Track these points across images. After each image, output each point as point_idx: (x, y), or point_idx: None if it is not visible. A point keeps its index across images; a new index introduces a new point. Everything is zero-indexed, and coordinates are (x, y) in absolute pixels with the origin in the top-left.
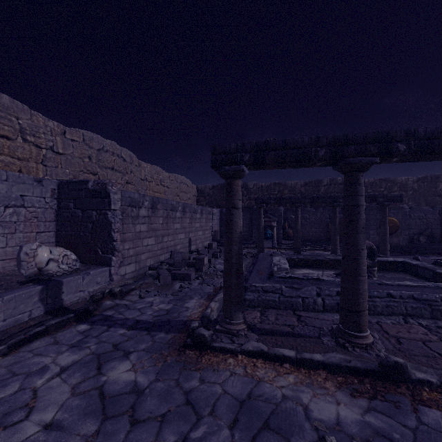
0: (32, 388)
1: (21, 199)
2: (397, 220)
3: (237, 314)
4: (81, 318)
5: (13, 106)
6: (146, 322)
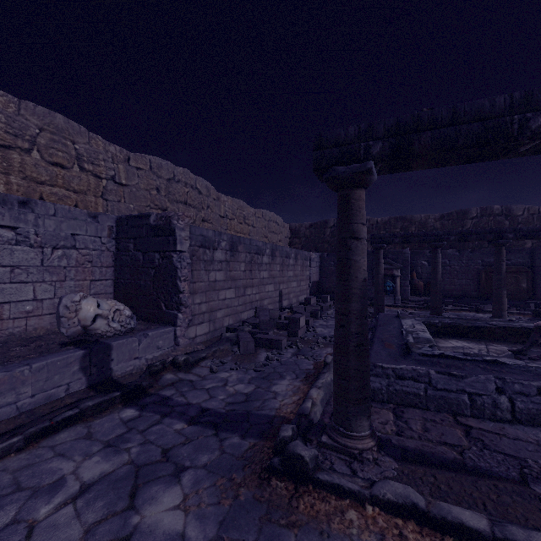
0: (29, 522)
1: (73, 238)
2: None
3: (360, 421)
4: (130, 398)
5: (68, 127)
6: (215, 412)
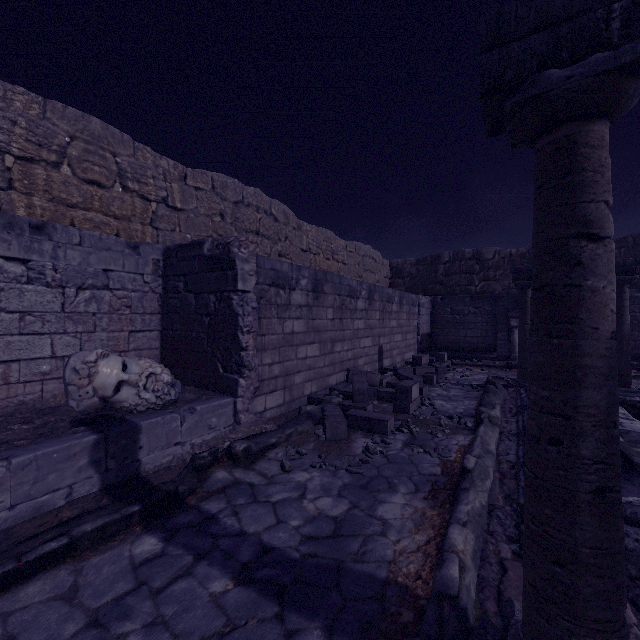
0: None
1: (105, 276)
2: None
3: None
4: (157, 514)
5: (107, 134)
6: (282, 557)
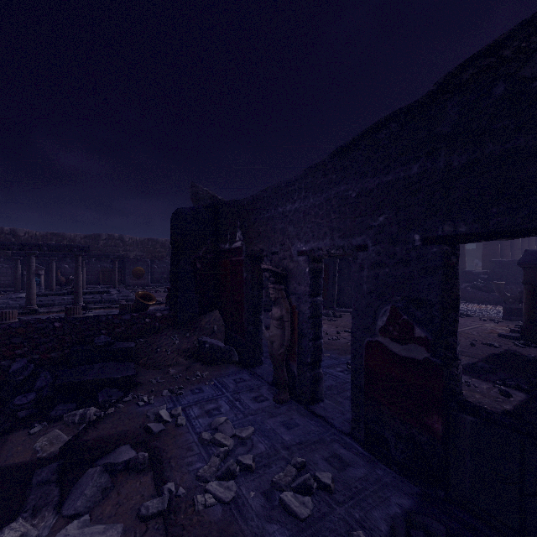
0: None
1: None
2: (144, 269)
3: None
4: None
5: None
6: None
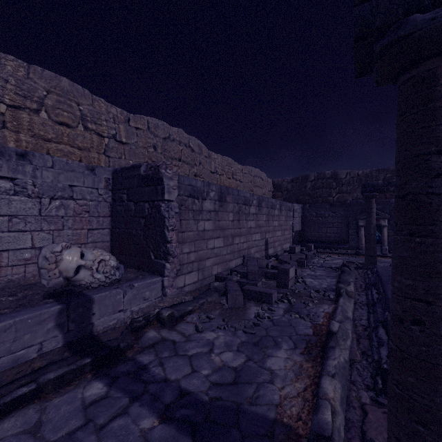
0: None
1: (70, 190)
2: None
3: None
4: (104, 365)
5: (73, 90)
6: (196, 400)
